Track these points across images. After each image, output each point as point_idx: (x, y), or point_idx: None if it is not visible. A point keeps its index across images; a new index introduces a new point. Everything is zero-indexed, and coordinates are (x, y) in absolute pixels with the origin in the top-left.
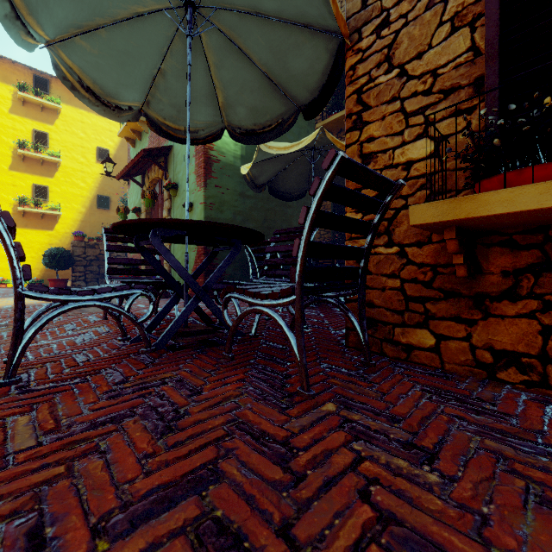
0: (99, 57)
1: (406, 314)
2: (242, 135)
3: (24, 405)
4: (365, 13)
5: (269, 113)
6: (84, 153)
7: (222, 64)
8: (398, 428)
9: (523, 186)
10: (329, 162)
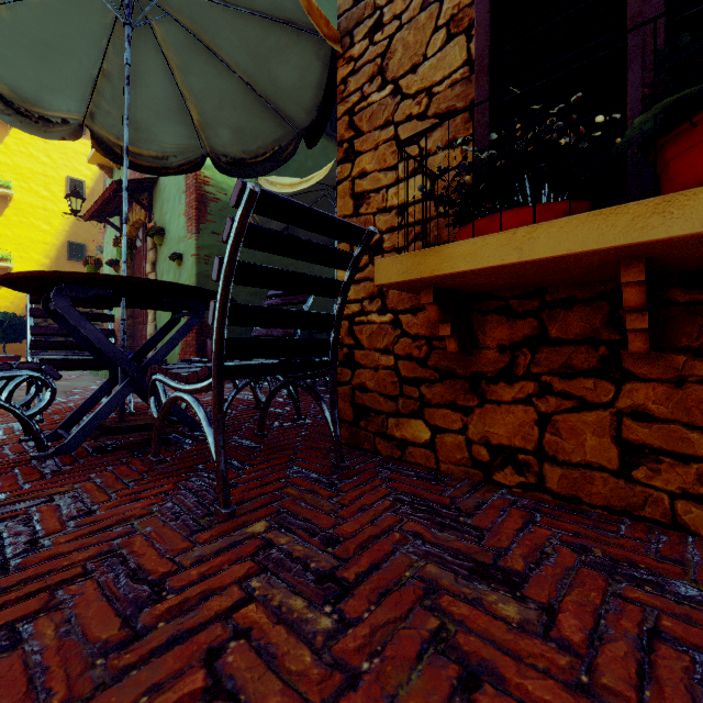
0: (4, 46)
1: (401, 400)
2: (229, 166)
3: None
4: (357, 11)
5: (261, 137)
6: (48, 185)
7: (188, 67)
8: (329, 553)
9: (486, 236)
10: (236, 197)
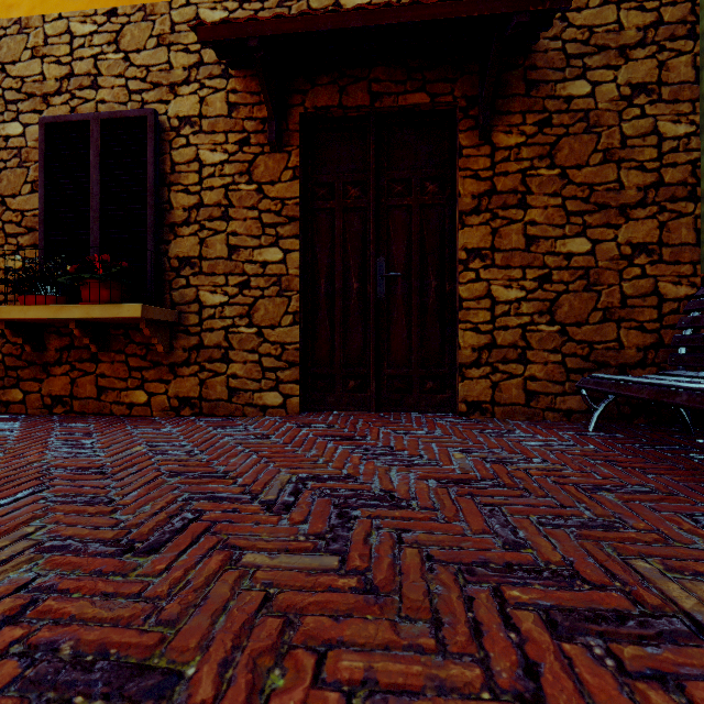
0: None
1: (6, 379)
2: None
3: None
4: None
5: None
6: None
7: None
8: None
9: (15, 306)
10: None
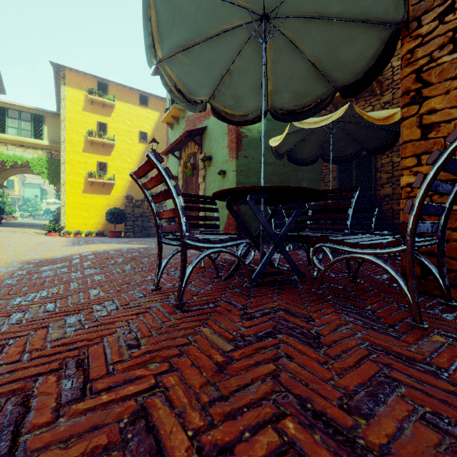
0: (190, 66)
1: None
2: (283, 115)
3: (196, 321)
4: (425, 3)
5: (310, 95)
6: (131, 137)
7: (278, 60)
8: None
9: None
10: (455, 137)
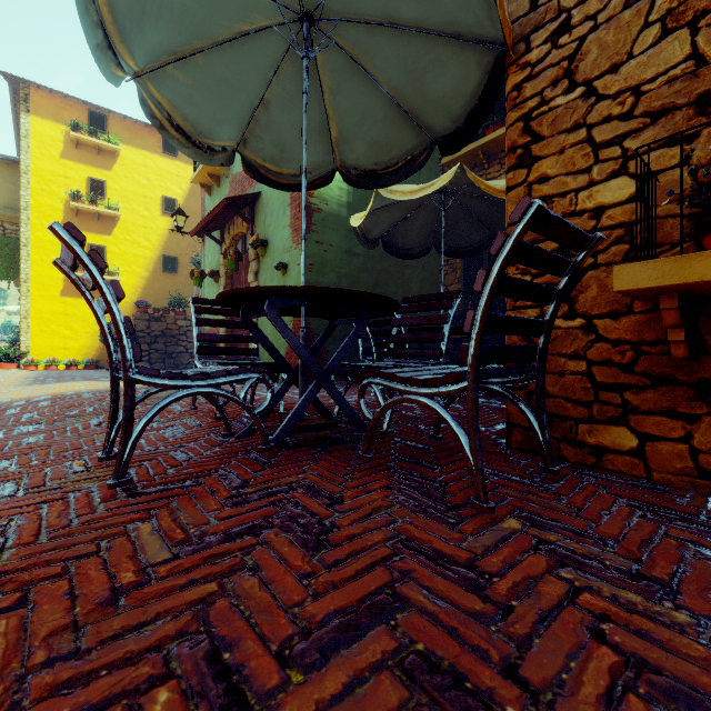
0: (193, 88)
1: (595, 406)
2: (359, 178)
3: (140, 511)
4: (535, 16)
5: (395, 148)
6: (147, 205)
7: (339, 89)
8: (613, 553)
9: None
10: (520, 213)
